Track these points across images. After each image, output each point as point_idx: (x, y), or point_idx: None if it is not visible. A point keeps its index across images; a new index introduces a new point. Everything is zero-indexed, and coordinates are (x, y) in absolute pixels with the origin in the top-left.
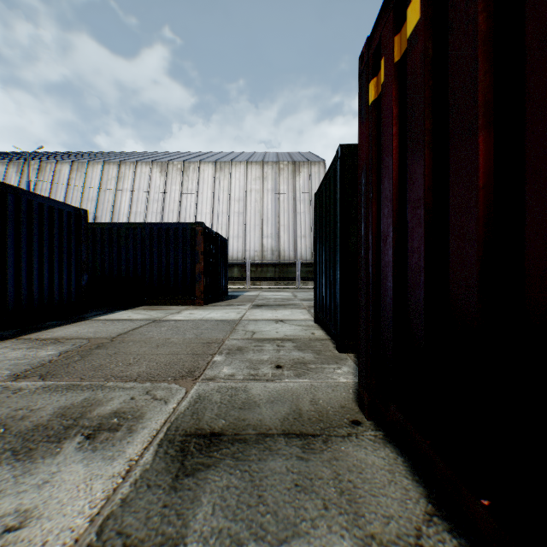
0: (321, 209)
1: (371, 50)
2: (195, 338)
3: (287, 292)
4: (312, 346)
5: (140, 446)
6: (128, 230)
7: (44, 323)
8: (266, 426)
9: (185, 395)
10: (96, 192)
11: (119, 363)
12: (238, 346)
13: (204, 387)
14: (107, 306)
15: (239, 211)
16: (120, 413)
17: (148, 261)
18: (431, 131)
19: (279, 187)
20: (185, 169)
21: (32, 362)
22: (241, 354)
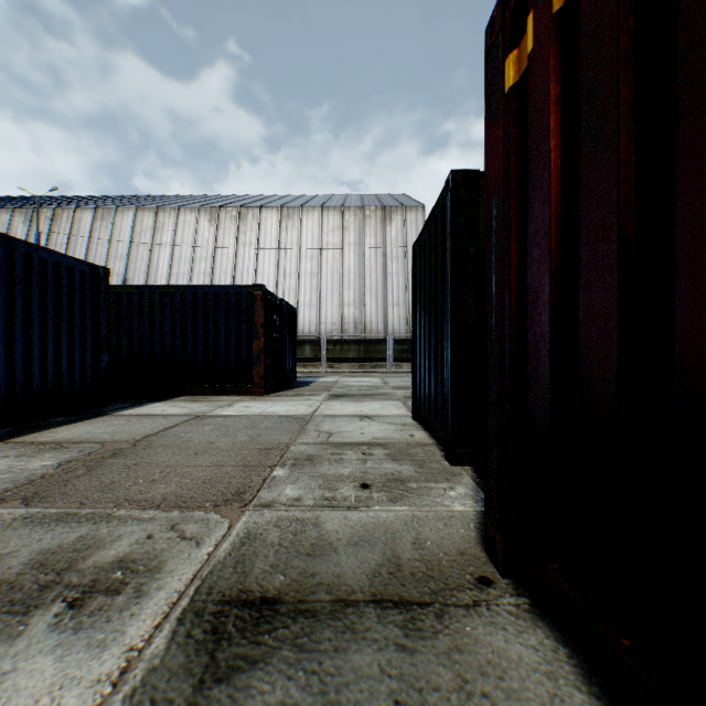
0: (423, 265)
1: (508, 9)
2: (249, 442)
3: (375, 378)
4: (411, 454)
5: (150, 622)
6: (164, 295)
7: (48, 420)
8: (346, 586)
9: (227, 531)
10: (126, 247)
11: (139, 480)
12: (308, 454)
13: (257, 518)
14: (136, 396)
15: (312, 271)
16: (129, 561)
17: (190, 337)
18: (631, 105)
19: (365, 240)
20: (242, 217)
21: (17, 478)
22: (312, 466)
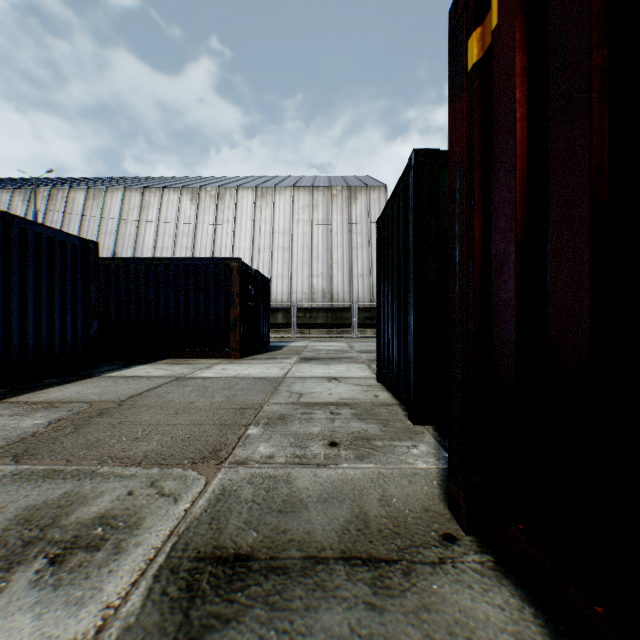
0: (387, 238)
1: None
2: (225, 402)
3: (341, 342)
4: (376, 414)
5: (127, 579)
6: (149, 267)
7: (42, 381)
8: (316, 542)
9: (203, 488)
10: (115, 224)
11: (122, 438)
12: (281, 413)
13: (232, 475)
14: (123, 359)
15: (284, 246)
16: (109, 517)
17: (173, 305)
18: (604, 69)
19: (332, 217)
20: (221, 196)
21: (9, 436)
22: (284, 425)
